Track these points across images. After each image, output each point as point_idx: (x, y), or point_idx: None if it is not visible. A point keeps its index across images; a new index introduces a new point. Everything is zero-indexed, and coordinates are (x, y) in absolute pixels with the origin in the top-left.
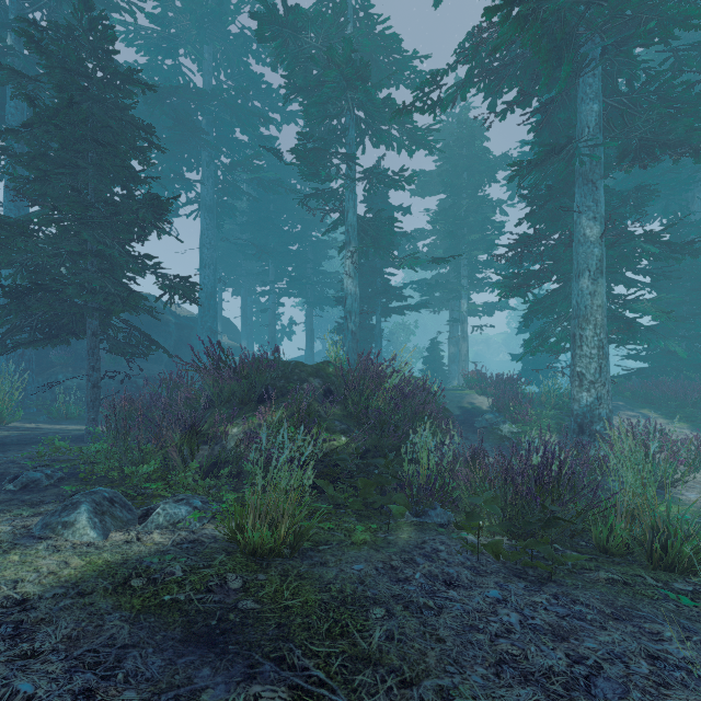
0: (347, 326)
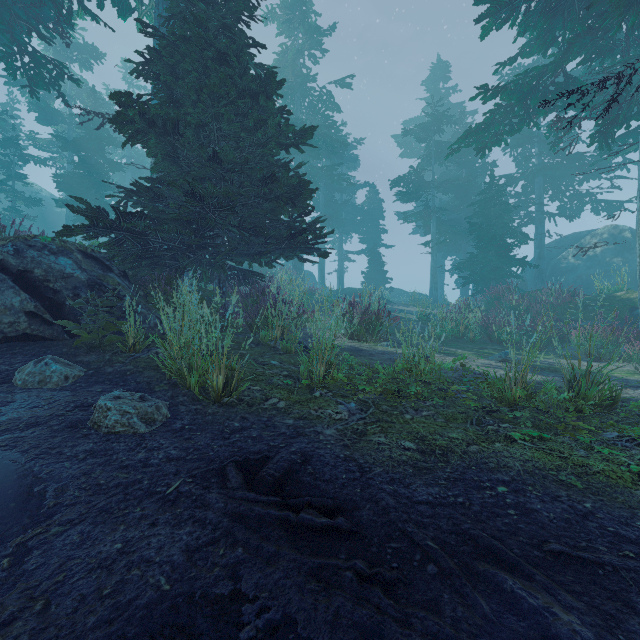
0: None
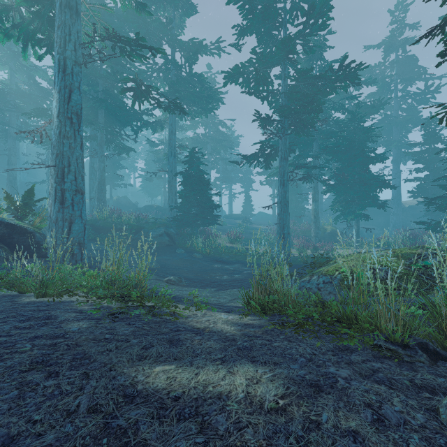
0: None
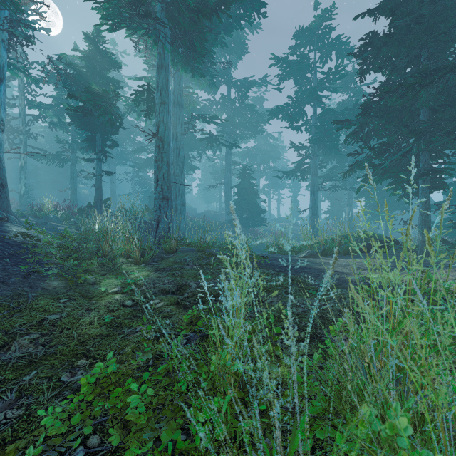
0: None
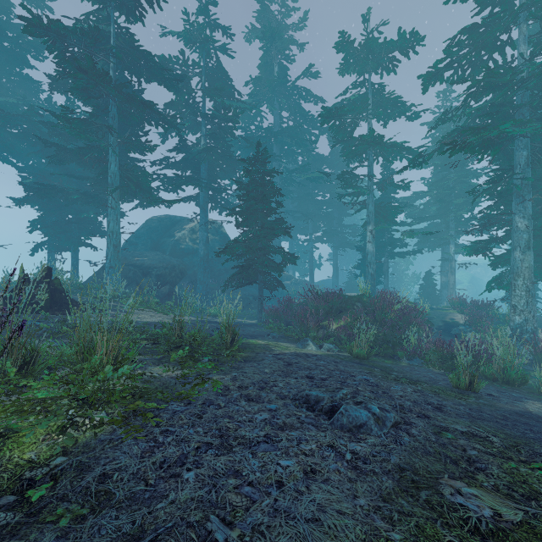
0: (368, 271)
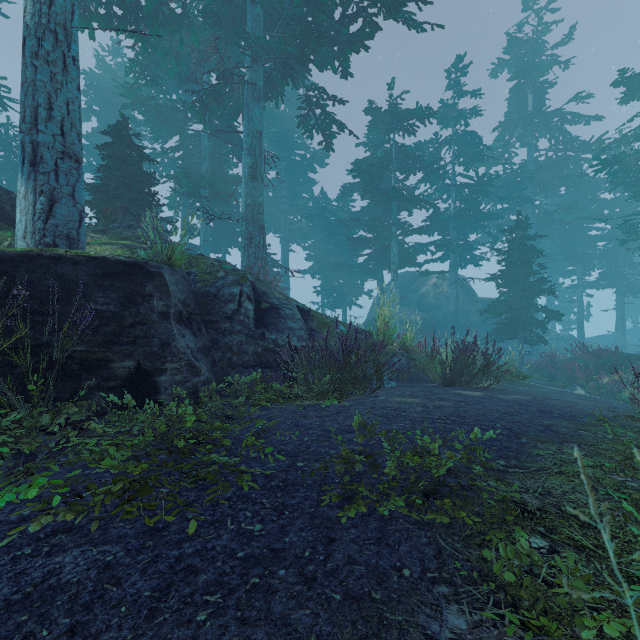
0: None
